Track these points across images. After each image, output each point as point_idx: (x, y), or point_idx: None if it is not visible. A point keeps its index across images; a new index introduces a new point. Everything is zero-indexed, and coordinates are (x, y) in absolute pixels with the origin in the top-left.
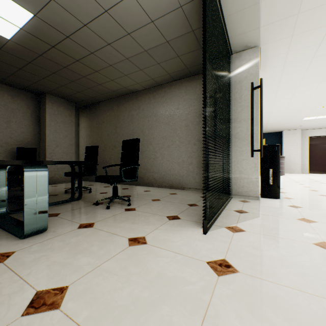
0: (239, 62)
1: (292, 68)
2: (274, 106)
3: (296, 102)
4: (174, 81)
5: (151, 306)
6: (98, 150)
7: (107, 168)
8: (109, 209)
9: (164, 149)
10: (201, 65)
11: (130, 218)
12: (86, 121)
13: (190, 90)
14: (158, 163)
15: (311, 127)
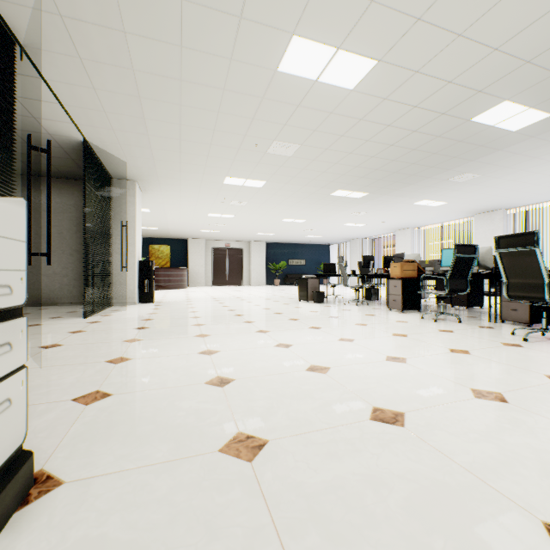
0: (120, 188)
1: (169, 197)
2: (168, 217)
3: (186, 218)
4: (42, 177)
5: (62, 329)
6: None
7: None
8: None
9: None
10: (81, 176)
11: None
12: None
13: (65, 194)
14: None
15: (213, 238)
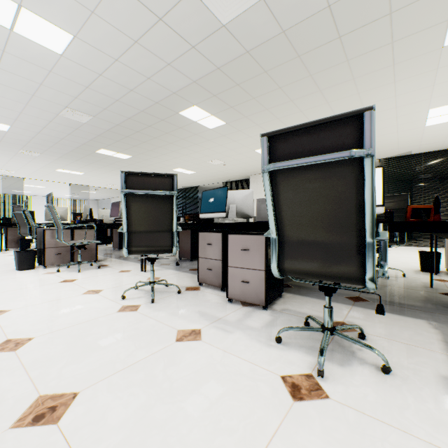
0: None
1: None
2: None
3: None
4: None
5: None
6: None
7: None
8: None
9: None
10: None
11: None
12: None
13: None
14: None
15: None
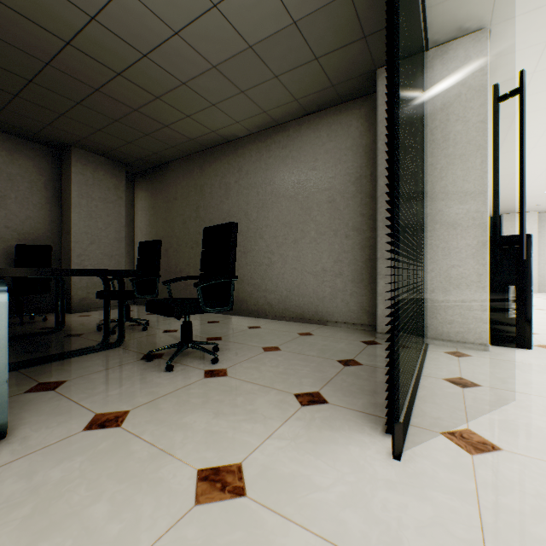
0: (443, 65)
1: None
2: None
3: (539, 157)
4: (307, 116)
5: None
6: (167, 250)
7: (182, 283)
8: (172, 372)
9: (288, 247)
10: (362, 79)
11: (212, 399)
12: (146, 199)
13: (337, 131)
14: (275, 273)
15: None
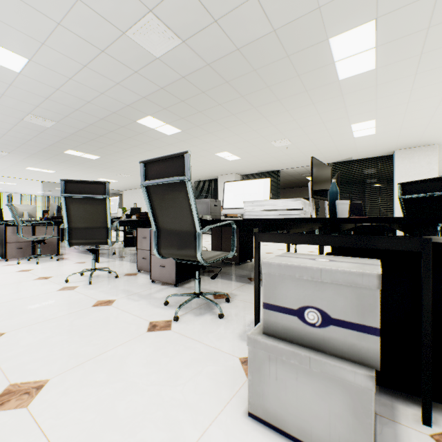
0: (393, 159)
1: None
2: None
3: None
4: None
5: None
6: None
7: None
8: None
9: None
10: None
11: None
12: None
13: None
14: None
15: None
